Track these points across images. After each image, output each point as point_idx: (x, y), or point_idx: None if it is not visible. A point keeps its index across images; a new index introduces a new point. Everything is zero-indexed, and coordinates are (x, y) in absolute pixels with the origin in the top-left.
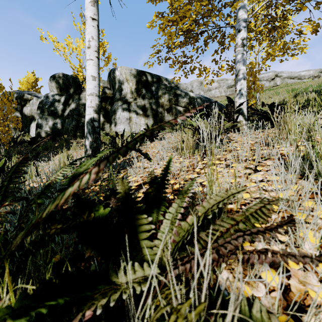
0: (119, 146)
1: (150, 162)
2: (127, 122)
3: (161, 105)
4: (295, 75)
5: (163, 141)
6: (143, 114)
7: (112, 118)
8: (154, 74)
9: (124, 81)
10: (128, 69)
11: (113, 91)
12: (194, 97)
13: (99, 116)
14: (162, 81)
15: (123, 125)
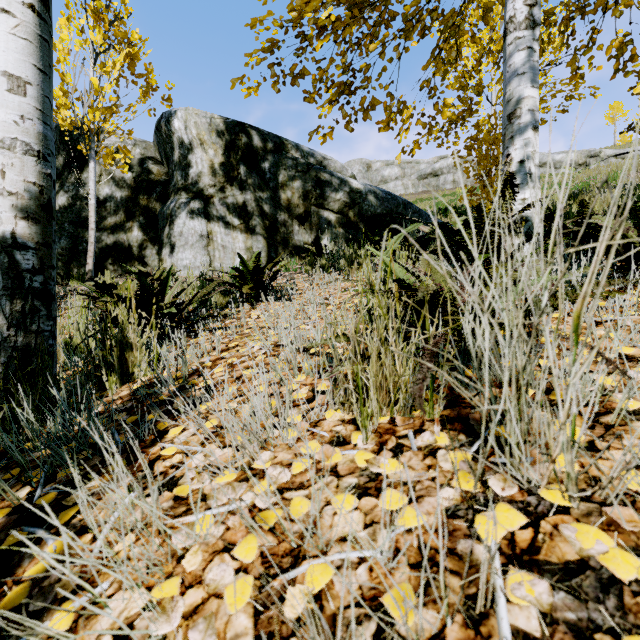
0: (131, 333)
1: (217, 442)
2: (202, 243)
3: (285, 206)
4: (544, 159)
5: (287, 306)
6: (242, 226)
7: (164, 233)
8: (268, 132)
9: (195, 145)
10: (204, 116)
11: (169, 169)
12: (362, 190)
13: (46, 231)
14: (288, 151)
15: (190, 251)
